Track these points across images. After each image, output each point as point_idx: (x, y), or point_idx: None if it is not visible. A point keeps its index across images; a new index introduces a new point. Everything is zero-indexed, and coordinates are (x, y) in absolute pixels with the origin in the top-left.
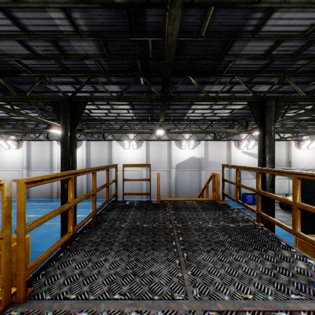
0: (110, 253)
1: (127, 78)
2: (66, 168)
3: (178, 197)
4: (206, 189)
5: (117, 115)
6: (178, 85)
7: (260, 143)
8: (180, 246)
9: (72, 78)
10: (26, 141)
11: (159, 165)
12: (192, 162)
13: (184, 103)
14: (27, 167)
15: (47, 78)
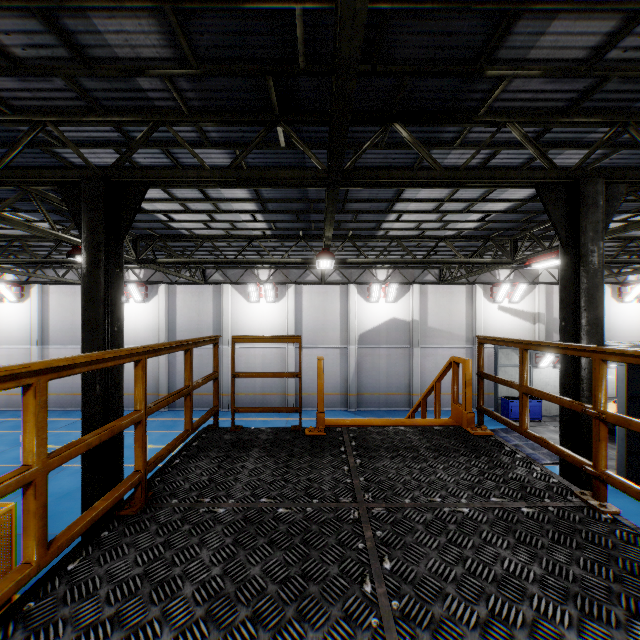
0: (158, 639)
1: (246, 132)
2: (96, 346)
3: (363, 404)
4: (436, 396)
5: (231, 227)
6: (369, 144)
7: (566, 286)
8: (388, 602)
9: (115, 131)
10: (38, 284)
11: (322, 337)
12: (393, 329)
13: (380, 197)
14: (41, 340)
15: (51, 127)
